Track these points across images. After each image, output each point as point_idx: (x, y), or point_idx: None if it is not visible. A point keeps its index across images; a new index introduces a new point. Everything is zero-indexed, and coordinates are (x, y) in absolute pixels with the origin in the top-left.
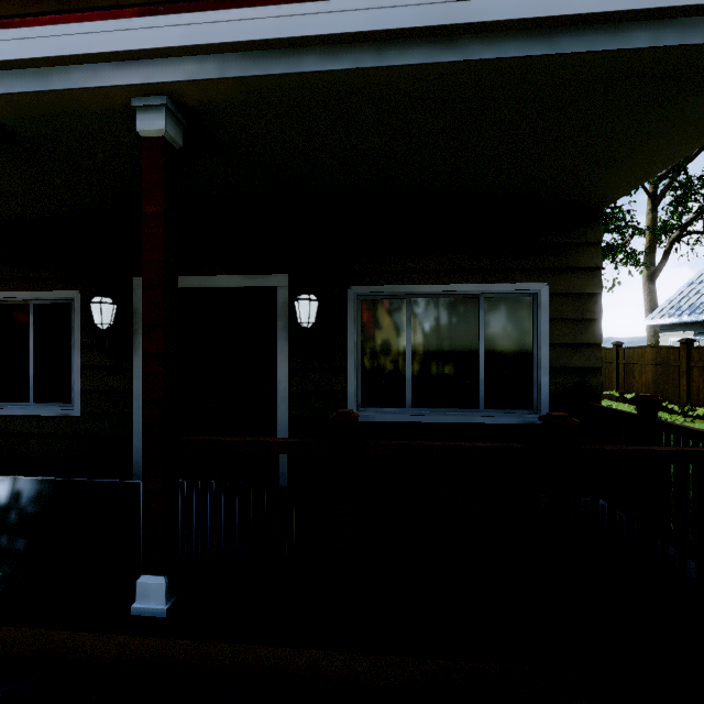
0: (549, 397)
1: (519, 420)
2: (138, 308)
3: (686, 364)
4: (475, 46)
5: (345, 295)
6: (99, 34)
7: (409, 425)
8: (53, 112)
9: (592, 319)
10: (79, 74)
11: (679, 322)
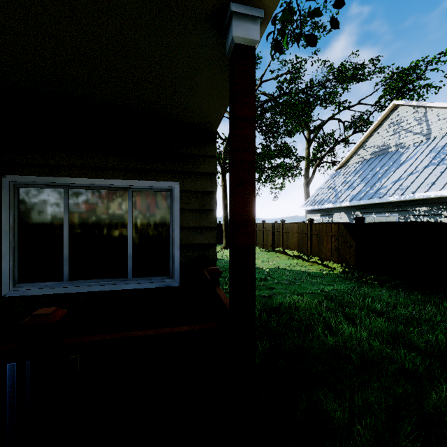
0: (180, 266)
1: (158, 285)
2: None
3: (310, 233)
4: None
5: (0, 183)
6: None
7: (66, 295)
8: None
9: (210, 209)
10: None
11: (314, 209)
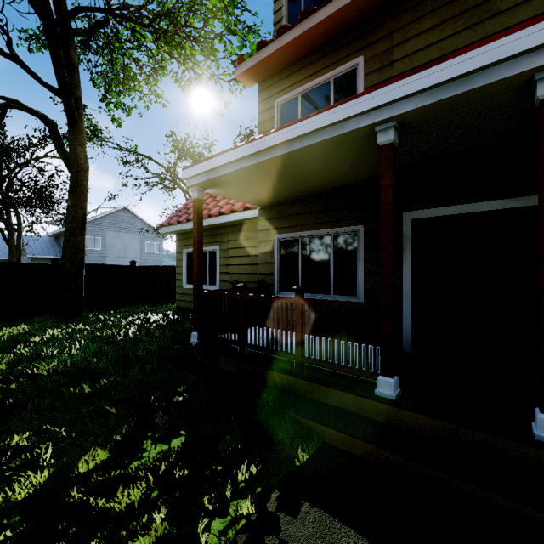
0: None
1: None
2: (406, 233)
3: None
4: None
5: None
6: (526, 37)
7: None
8: (452, 105)
9: None
10: (497, 71)
11: None
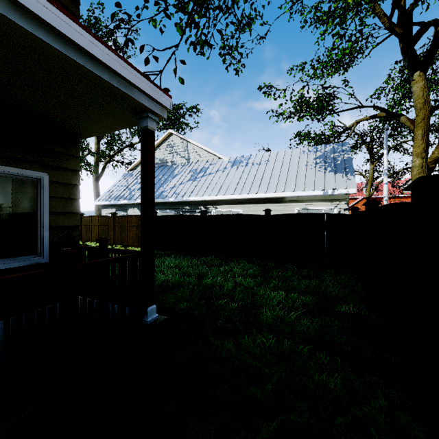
0: (49, 245)
1: (27, 263)
2: None
3: (114, 224)
4: (14, 13)
5: None
6: None
7: None
8: None
9: (75, 199)
10: None
11: (110, 204)
